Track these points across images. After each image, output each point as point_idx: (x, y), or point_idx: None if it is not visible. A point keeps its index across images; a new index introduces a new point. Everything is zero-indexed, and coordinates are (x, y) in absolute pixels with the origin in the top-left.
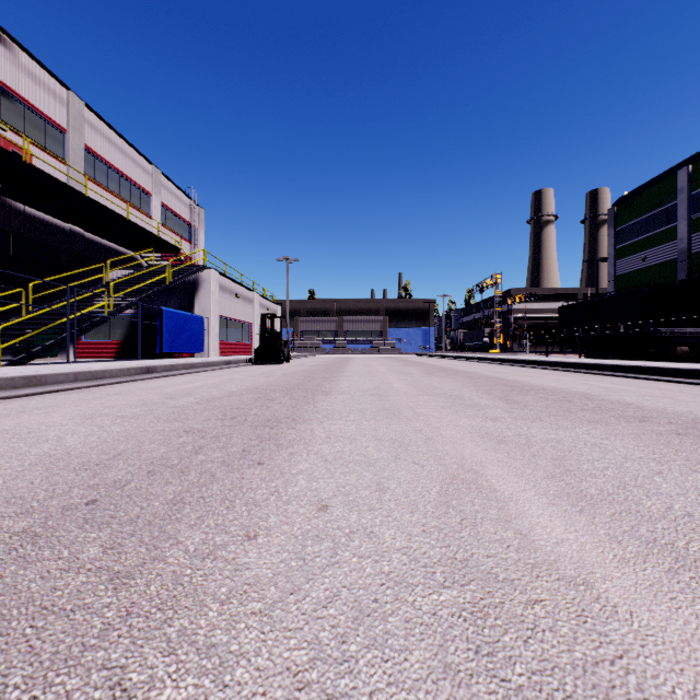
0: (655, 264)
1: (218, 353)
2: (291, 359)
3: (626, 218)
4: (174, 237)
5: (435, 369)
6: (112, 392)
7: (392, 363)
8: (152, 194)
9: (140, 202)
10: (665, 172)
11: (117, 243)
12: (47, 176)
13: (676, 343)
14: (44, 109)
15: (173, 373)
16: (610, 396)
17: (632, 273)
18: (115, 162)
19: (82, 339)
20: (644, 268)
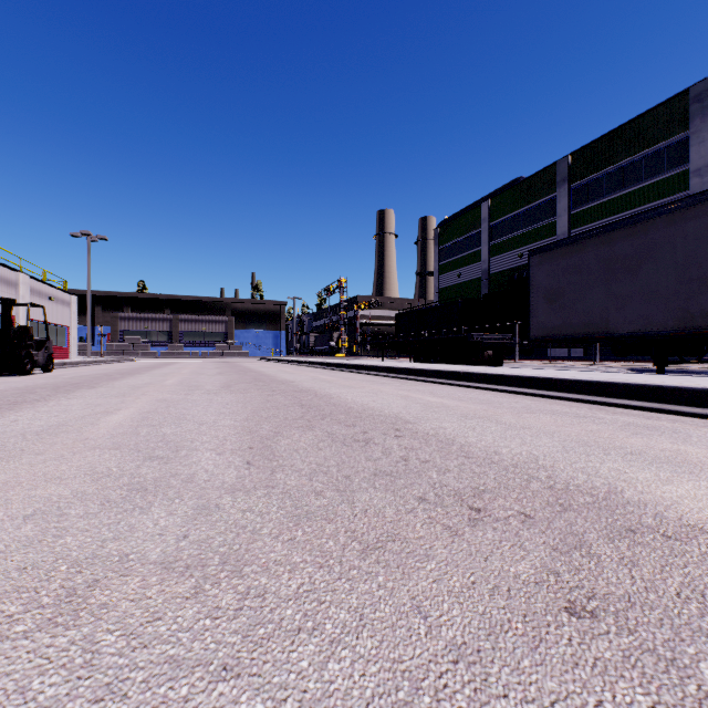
0: (467, 280)
1: None
2: (75, 366)
3: (447, 238)
4: None
5: (250, 378)
6: None
7: (209, 371)
8: None
9: None
10: (474, 203)
11: None
12: None
13: (484, 348)
14: None
15: None
16: (428, 422)
17: (451, 287)
18: None
19: None
20: (460, 283)
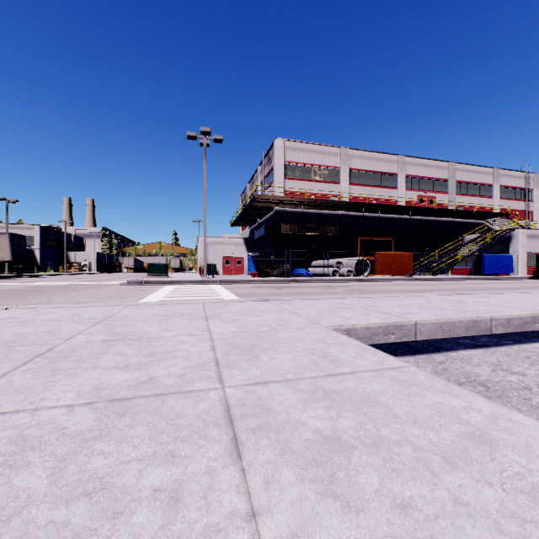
0: None
1: (524, 274)
2: None
3: None
4: (510, 202)
5: None
6: (453, 281)
7: None
8: (493, 184)
9: (485, 192)
10: None
11: (471, 219)
12: (440, 209)
13: None
14: (439, 177)
15: (475, 280)
16: None
17: None
18: (470, 179)
19: (454, 267)
20: None
